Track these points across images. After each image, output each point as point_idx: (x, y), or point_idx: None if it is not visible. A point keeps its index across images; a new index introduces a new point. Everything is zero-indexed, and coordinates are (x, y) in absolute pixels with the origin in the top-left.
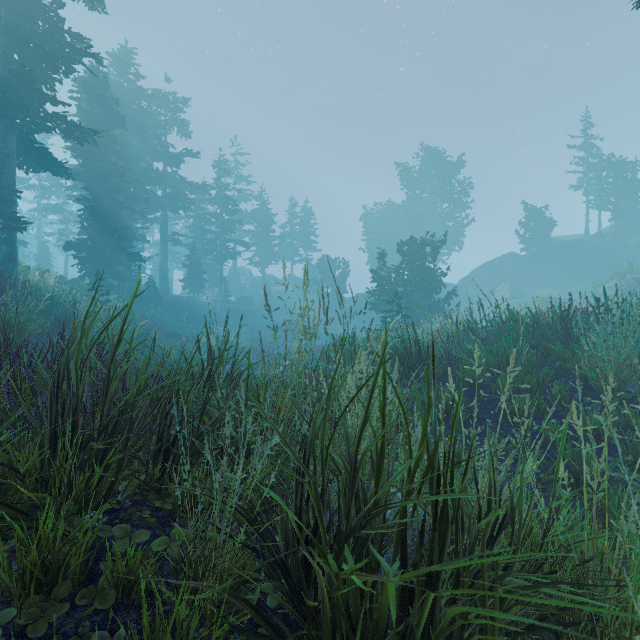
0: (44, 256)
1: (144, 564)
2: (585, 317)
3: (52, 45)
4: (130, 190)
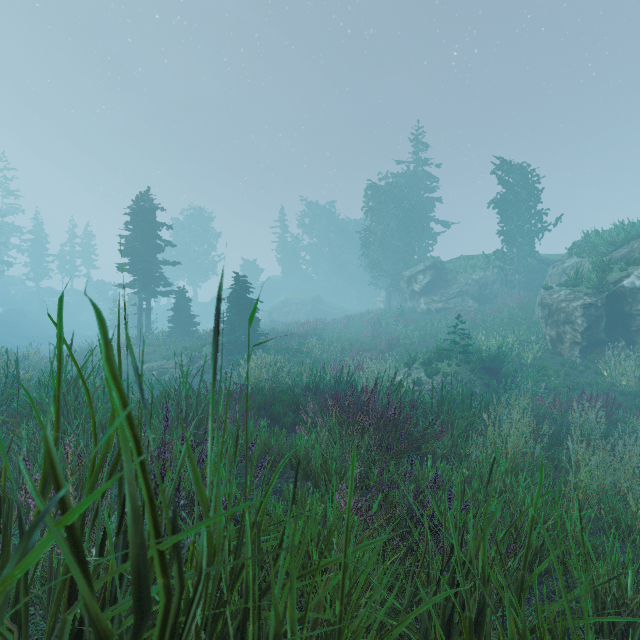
0: None
1: None
2: None
3: None
4: None
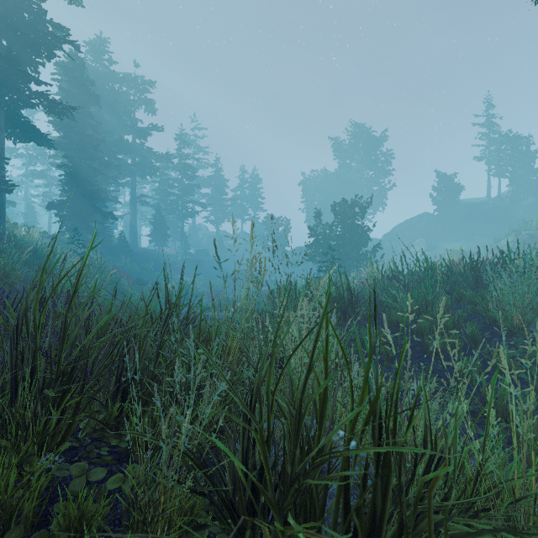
0: (31, 214)
1: (96, 506)
2: (491, 267)
3: (36, 33)
4: (104, 158)
